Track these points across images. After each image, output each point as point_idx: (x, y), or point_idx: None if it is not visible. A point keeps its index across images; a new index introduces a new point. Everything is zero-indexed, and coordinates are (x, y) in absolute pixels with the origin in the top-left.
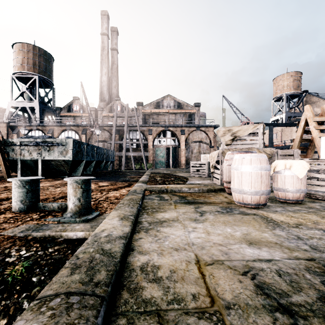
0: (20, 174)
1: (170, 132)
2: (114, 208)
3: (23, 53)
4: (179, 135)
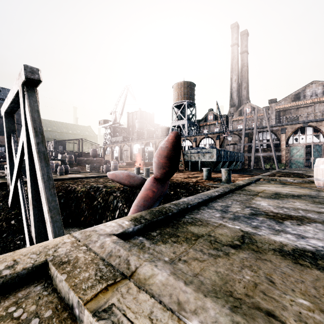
0: (190, 169)
1: (311, 128)
2: None
3: (178, 89)
4: None
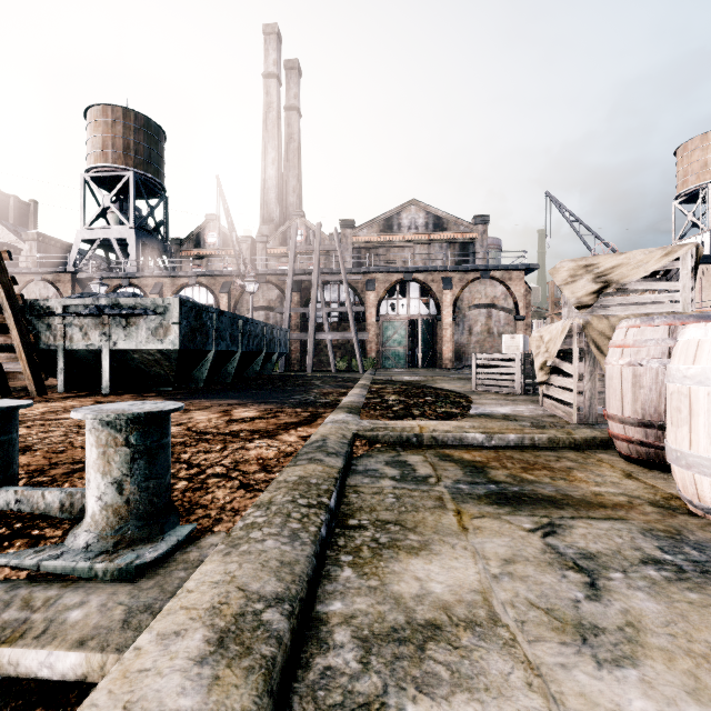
0: (62, 384)
1: (417, 284)
2: (246, 509)
3: (105, 126)
4: (439, 292)
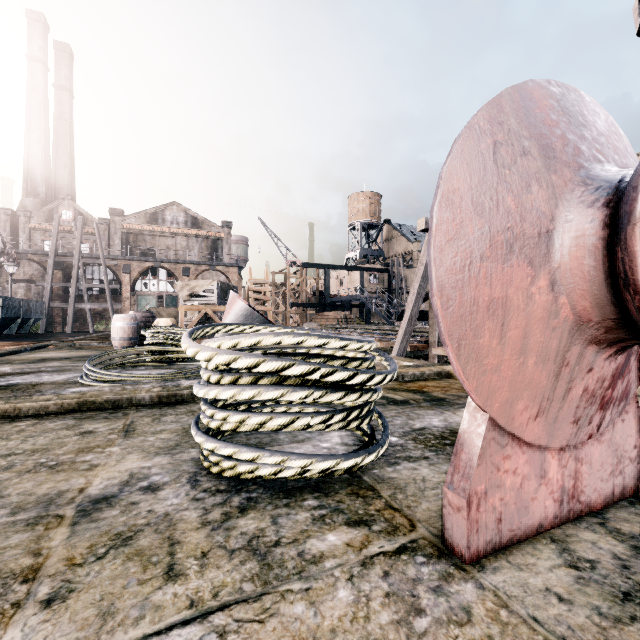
0: None
1: (165, 270)
2: None
3: None
4: (181, 277)
